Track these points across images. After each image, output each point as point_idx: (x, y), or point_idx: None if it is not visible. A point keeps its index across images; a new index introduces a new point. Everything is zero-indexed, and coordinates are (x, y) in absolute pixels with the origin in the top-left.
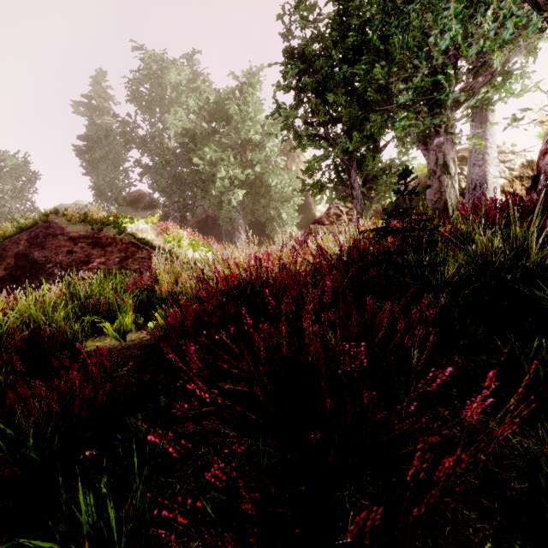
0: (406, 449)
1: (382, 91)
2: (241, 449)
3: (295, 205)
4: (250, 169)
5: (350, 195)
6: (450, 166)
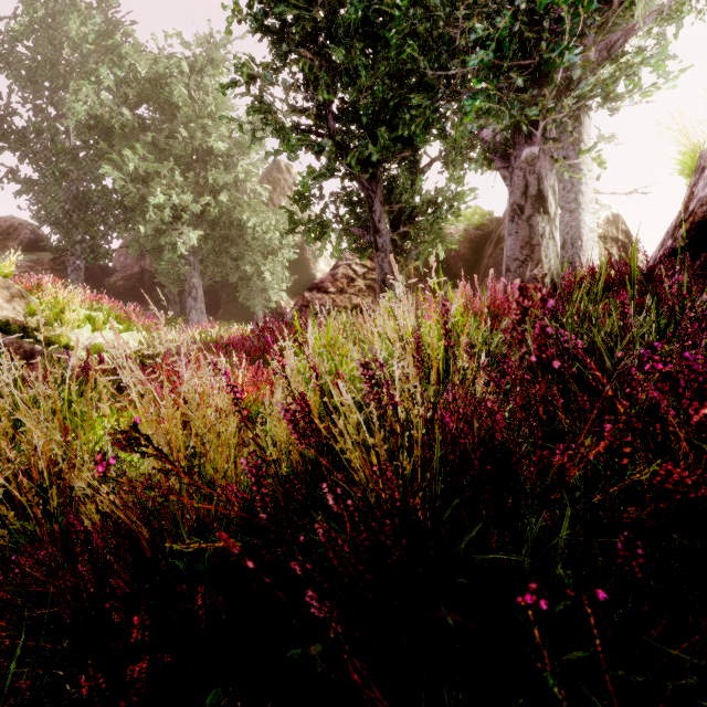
0: None
1: (431, 55)
2: None
3: (285, 261)
4: (209, 197)
5: (371, 245)
6: (549, 200)
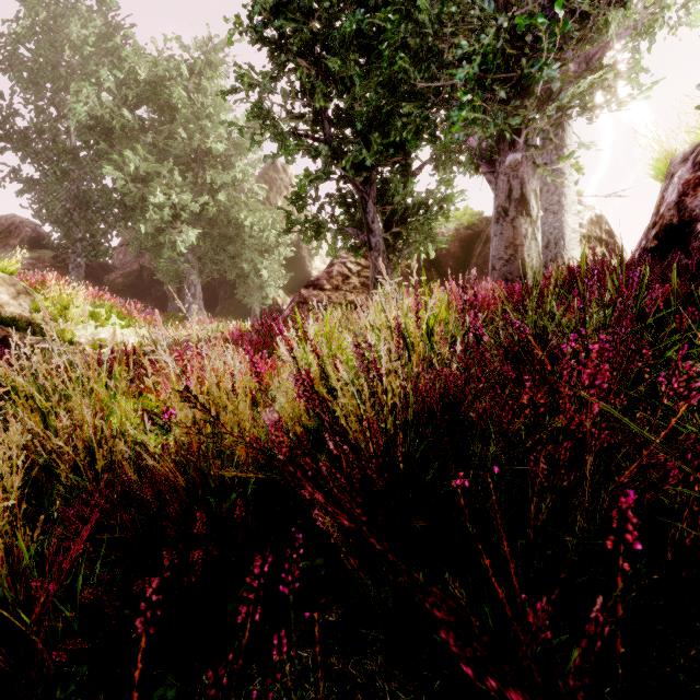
0: None
1: (421, 66)
2: None
3: (282, 259)
4: (208, 196)
5: (365, 244)
6: (531, 203)
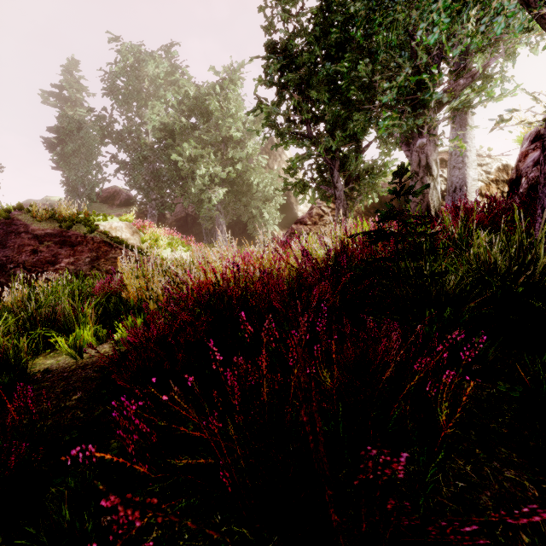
0: None
1: (365, 90)
2: None
3: (277, 205)
4: (231, 167)
5: (333, 195)
6: (433, 168)
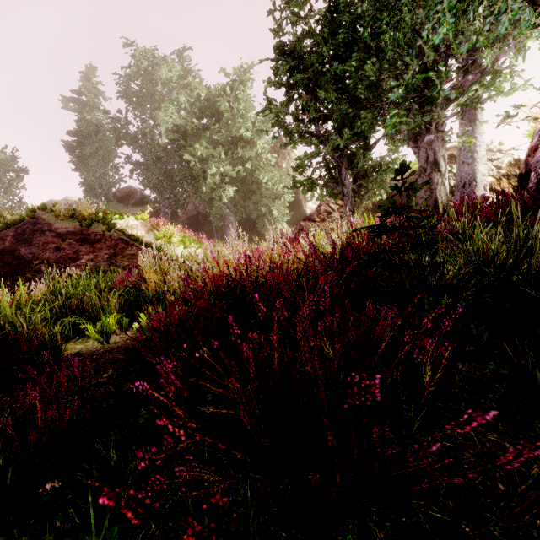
0: (419, 486)
1: (373, 88)
2: (223, 501)
3: (286, 202)
4: (241, 166)
5: (341, 192)
6: (441, 164)
